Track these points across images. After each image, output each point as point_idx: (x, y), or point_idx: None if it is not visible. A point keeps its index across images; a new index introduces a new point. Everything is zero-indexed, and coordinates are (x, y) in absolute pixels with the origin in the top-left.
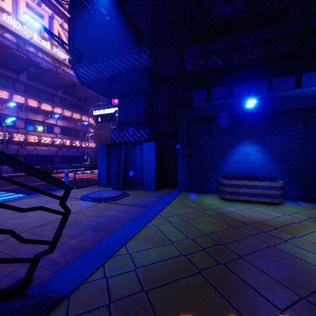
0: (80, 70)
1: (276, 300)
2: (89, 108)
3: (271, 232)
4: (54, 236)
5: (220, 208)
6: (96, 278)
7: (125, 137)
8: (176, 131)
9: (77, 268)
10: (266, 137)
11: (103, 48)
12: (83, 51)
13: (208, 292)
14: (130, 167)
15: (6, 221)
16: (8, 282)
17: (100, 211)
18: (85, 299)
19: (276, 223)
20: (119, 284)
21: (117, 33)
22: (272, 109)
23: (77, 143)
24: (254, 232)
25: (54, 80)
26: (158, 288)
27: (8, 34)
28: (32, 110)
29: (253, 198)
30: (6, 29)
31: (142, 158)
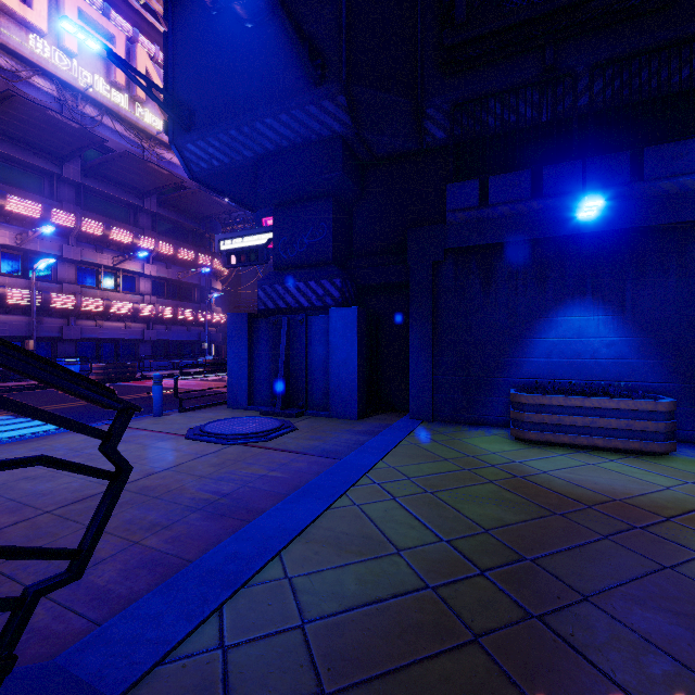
0: (189, 147)
1: None
2: (213, 237)
3: (658, 528)
4: (84, 536)
5: (515, 462)
6: (197, 647)
7: (288, 295)
8: (406, 281)
9: (152, 616)
10: (627, 291)
11: (239, 95)
12: (195, 103)
13: None
14: (299, 364)
15: (11, 486)
16: None
17: (229, 466)
18: None
19: (667, 505)
20: (256, 668)
21: (271, 60)
22: (644, 222)
23: (187, 315)
24: (610, 527)
25: (138, 177)
26: (362, 686)
27: (41, 80)
28: (91, 243)
29: (596, 439)
30: (36, 68)
31: (327, 343)
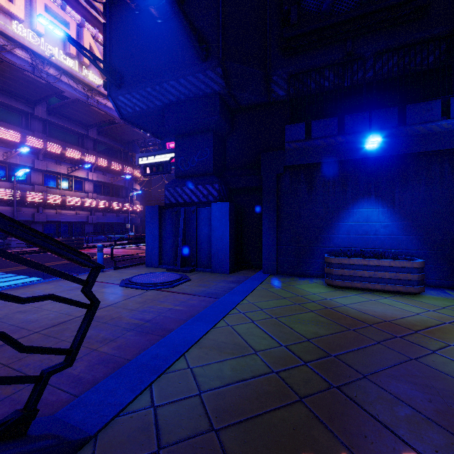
0: (120, 98)
1: (430, 450)
2: (133, 155)
3: (410, 337)
4: (73, 342)
5: (327, 299)
6: (138, 407)
7: (184, 194)
8: (260, 185)
9: (110, 390)
10: (396, 193)
11: (153, 66)
12: (124, 70)
13: (316, 433)
14: (192, 238)
15: (10, 316)
16: (5, 410)
17: (149, 303)
18: (121, 443)
19: (416, 324)
20: (174, 417)
21: (174, 44)
22: (406, 151)
23: (116, 206)
24: (382, 337)
25: (84, 115)
26: (235, 425)
27: (20, 51)
28: (53, 159)
29: (376, 285)
30: (16, 43)
31: (210, 225)
